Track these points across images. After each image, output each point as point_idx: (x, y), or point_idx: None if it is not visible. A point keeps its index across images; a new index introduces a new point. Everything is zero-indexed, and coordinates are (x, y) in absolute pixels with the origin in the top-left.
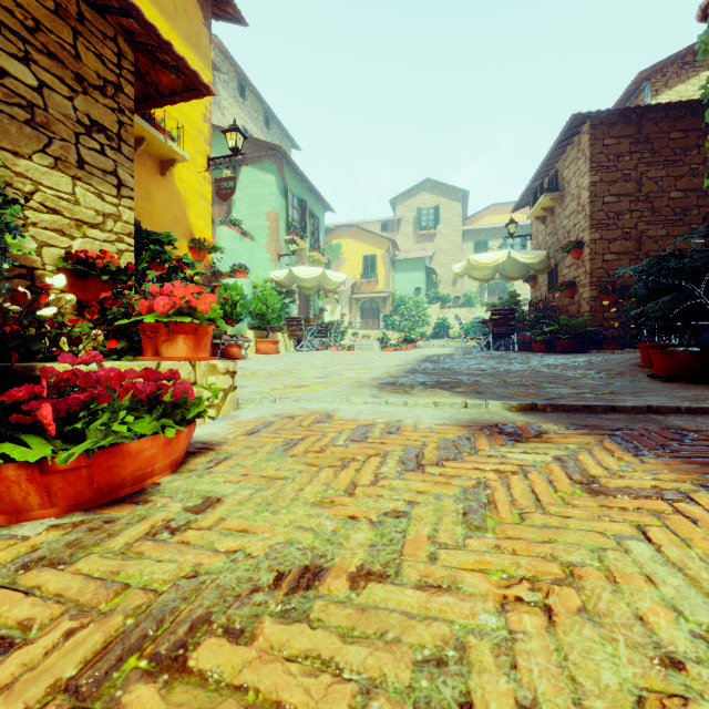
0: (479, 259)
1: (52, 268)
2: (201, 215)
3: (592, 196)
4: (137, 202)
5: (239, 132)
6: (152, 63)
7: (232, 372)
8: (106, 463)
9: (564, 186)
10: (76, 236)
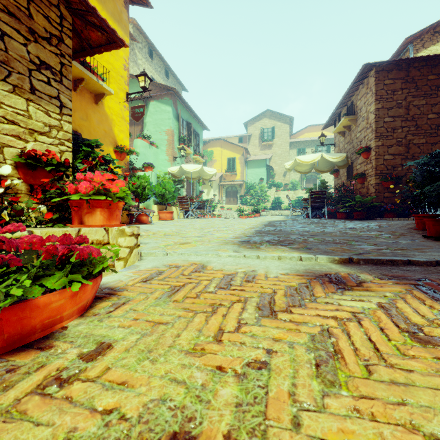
0: (302, 159)
1: (11, 162)
2: (122, 130)
3: (376, 117)
4: (79, 121)
5: (147, 76)
6: (85, 24)
7: (136, 235)
8: (16, 316)
9: (357, 112)
10: (29, 140)
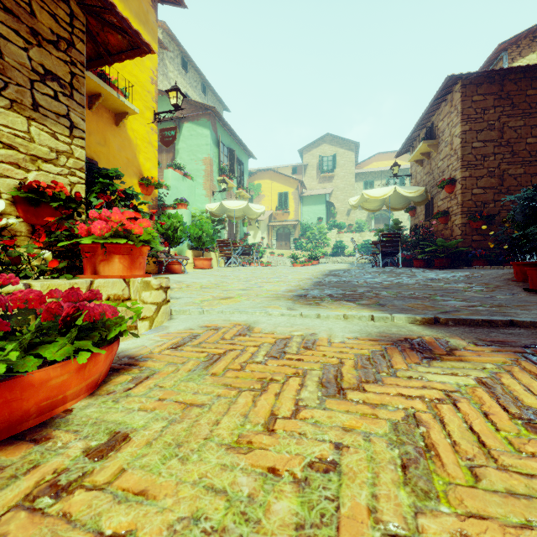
0: (370, 194)
1: (8, 196)
2: (149, 158)
3: (463, 142)
4: (96, 146)
5: (179, 91)
6: (101, 25)
7: (164, 288)
8: (1, 398)
9: (439, 135)
10: (31, 169)
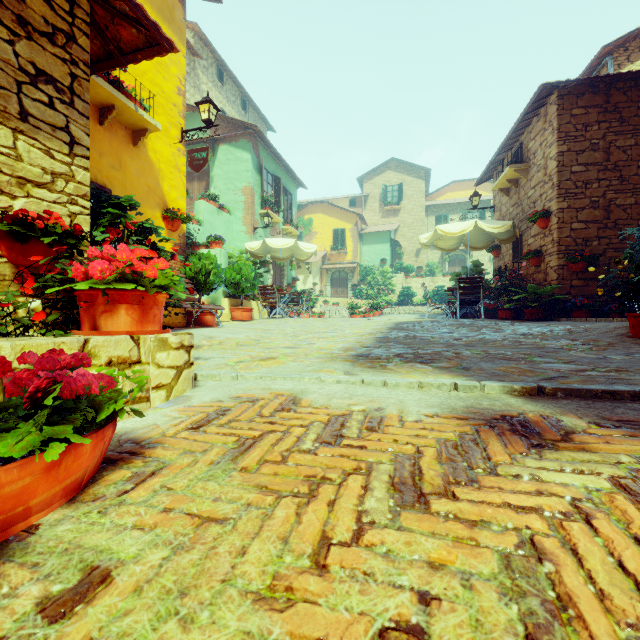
0: (445, 229)
1: None
2: (175, 186)
3: (559, 166)
4: (109, 170)
5: (212, 104)
6: (111, 16)
7: (187, 346)
8: None
9: (529, 158)
10: (18, 195)
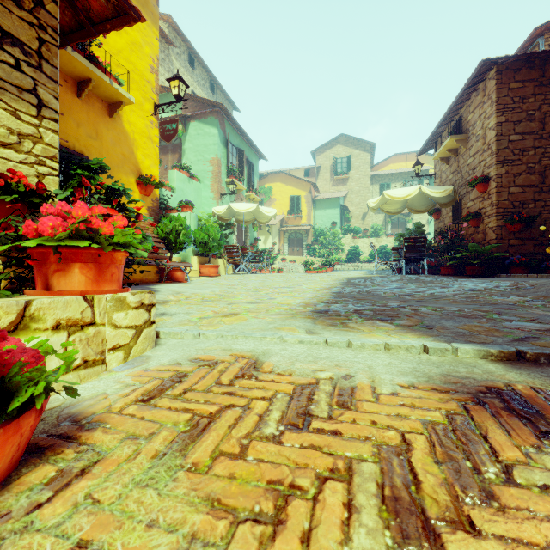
0: (392, 194)
1: None
2: (148, 155)
3: (498, 135)
4: (86, 139)
5: (182, 80)
6: None
7: (147, 305)
8: None
9: (468, 129)
10: None
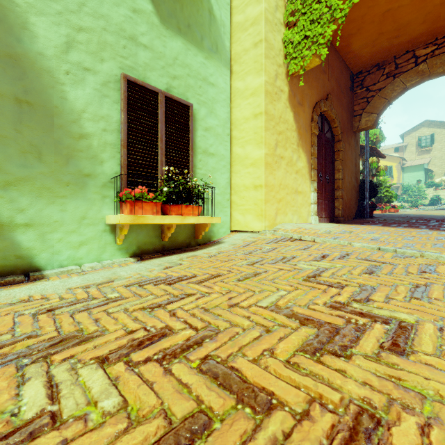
0: None
1: None
2: None
3: None
4: None
5: None
6: None
7: None
8: (398, 210)
9: None
10: None
